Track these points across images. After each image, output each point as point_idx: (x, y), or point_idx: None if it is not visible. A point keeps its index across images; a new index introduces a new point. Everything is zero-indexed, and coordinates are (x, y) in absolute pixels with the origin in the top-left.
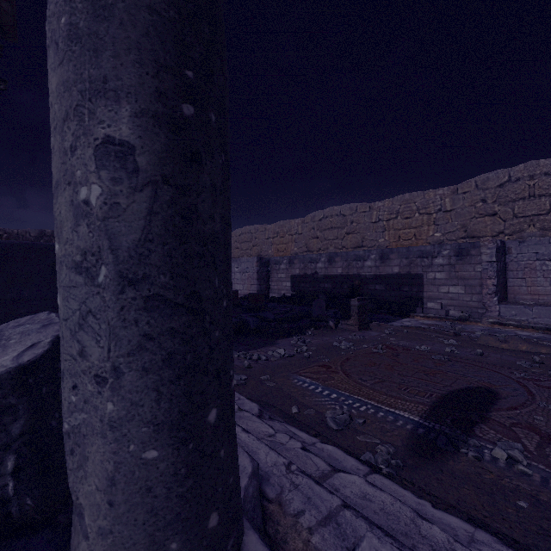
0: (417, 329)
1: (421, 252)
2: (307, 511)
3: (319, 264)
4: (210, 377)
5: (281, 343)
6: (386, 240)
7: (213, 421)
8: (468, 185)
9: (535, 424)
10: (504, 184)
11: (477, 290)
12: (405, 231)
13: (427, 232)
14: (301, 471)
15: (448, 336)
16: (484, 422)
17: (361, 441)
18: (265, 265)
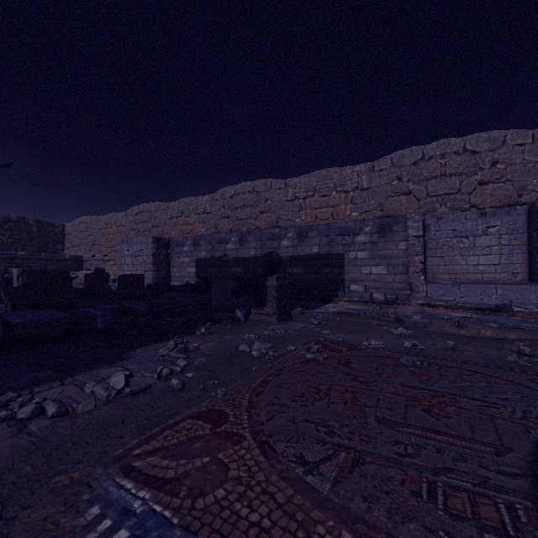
0: (350, 316)
1: (342, 229)
2: None
3: (229, 245)
4: None
5: (137, 355)
6: (302, 220)
7: None
8: (385, 162)
9: None
10: (418, 162)
11: (400, 270)
12: (323, 210)
13: (344, 211)
14: None
15: (390, 322)
16: None
17: None
18: (164, 247)
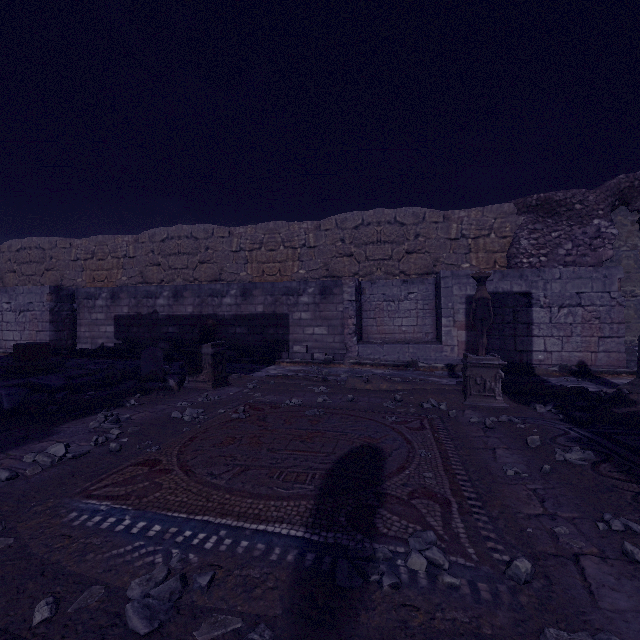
0: (285, 378)
1: (287, 289)
2: None
3: (161, 300)
4: None
5: (66, 430)
6: (248, 274)
7: None
8: (330, 222)
9: (429, 486)
10: (358, 227)
11: (339, 331)
12: (270, 265)
13: (292, 267)
14: None
15: (317, 382)
16: (383, 503)
17: None
18: (68, 300)
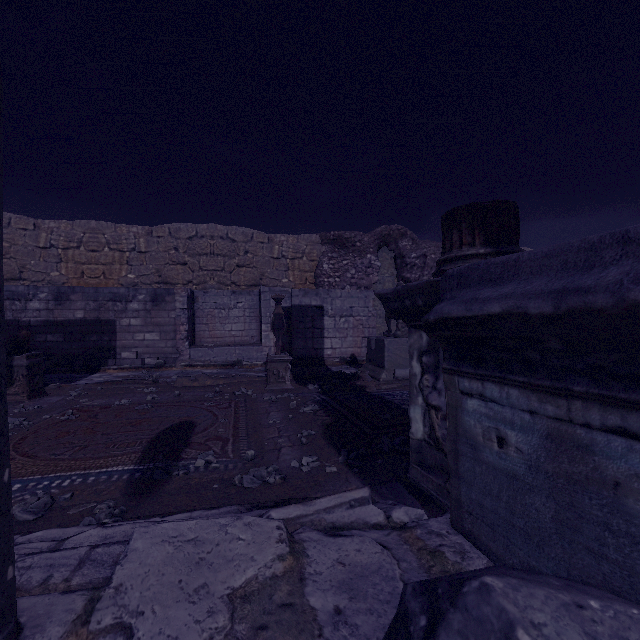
0: (113, 383)
1: (114, 295)
2: (56, 573)
3: None
4: (5, 438)
5: None
6: (62, 275)
7: (7, 481)
8: (163, 230)
9: (220, 435)
10: (193, 238)
11: (172, 336)
12: (92, 266)
13: (120, 271)
14: (28, 554)
15: (147, 385)
16: (188, 446)
17: (73, 514)
18: None
